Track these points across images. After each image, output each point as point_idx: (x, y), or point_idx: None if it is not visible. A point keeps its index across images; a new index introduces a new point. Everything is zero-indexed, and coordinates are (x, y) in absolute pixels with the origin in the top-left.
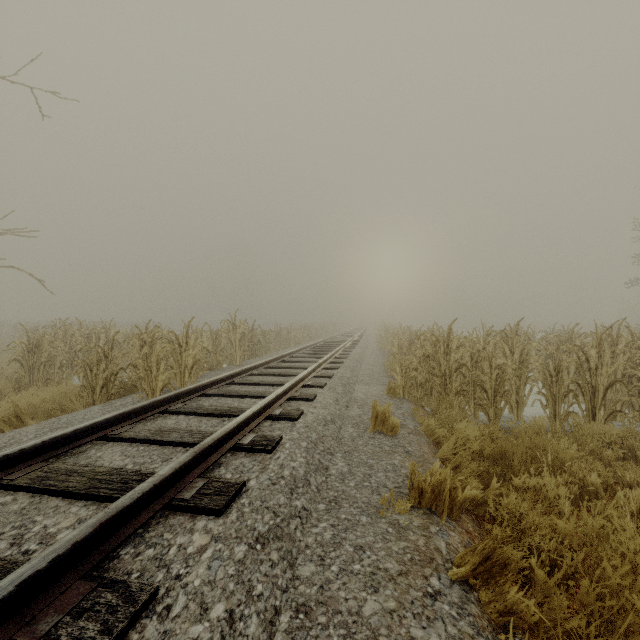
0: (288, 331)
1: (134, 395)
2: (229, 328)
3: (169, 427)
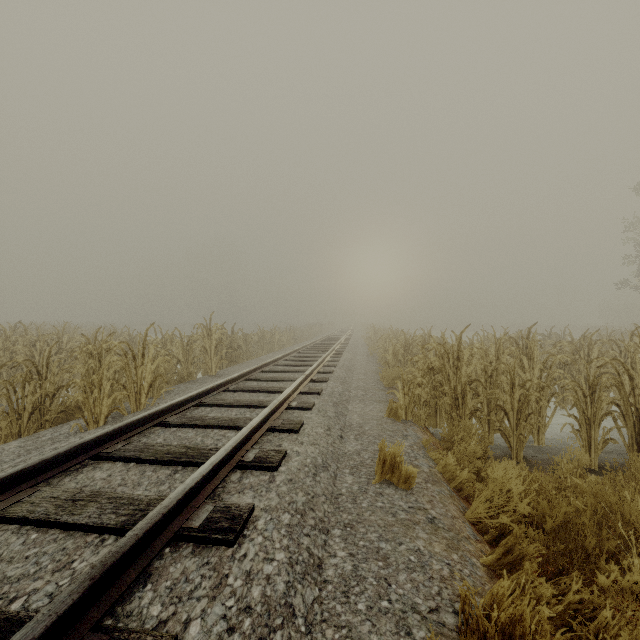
0: (272, 334)
1: (74, 422)
2: (203, 333)
3: (89, 491)
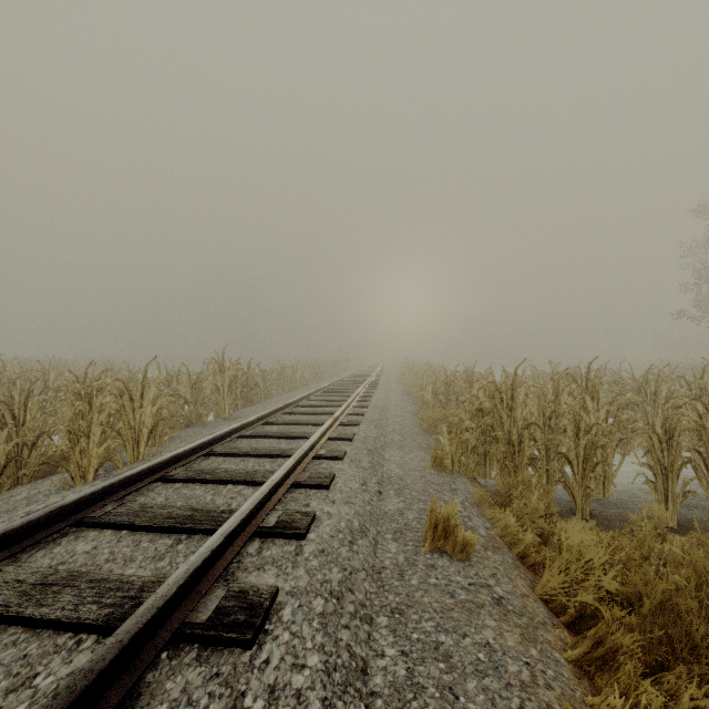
0: (294, 370)
1: (57, 476)
2: (215, 369)
3: (66, 571)
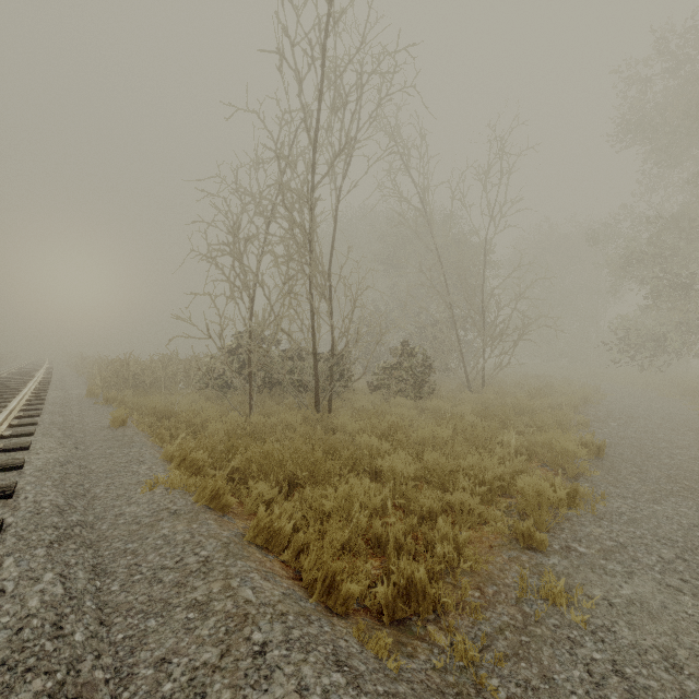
0: None
1: None
2: None
3: None
